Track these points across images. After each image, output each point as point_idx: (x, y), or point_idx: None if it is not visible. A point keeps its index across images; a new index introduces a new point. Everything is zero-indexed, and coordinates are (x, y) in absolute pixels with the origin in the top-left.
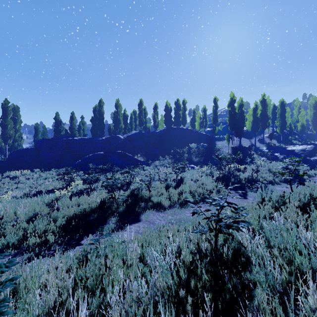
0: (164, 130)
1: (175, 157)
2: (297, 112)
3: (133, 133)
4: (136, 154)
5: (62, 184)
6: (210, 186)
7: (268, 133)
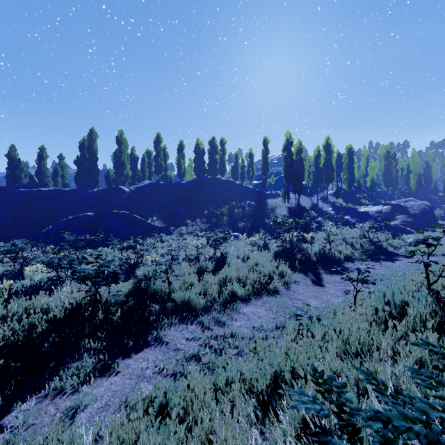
0: (194, 181)
1: (210, 221)
2: (365, 163)
3: (145, 184)
4: (150, 216)
5: (5, 270)
6: (268, 268)
7: (332, 190)
